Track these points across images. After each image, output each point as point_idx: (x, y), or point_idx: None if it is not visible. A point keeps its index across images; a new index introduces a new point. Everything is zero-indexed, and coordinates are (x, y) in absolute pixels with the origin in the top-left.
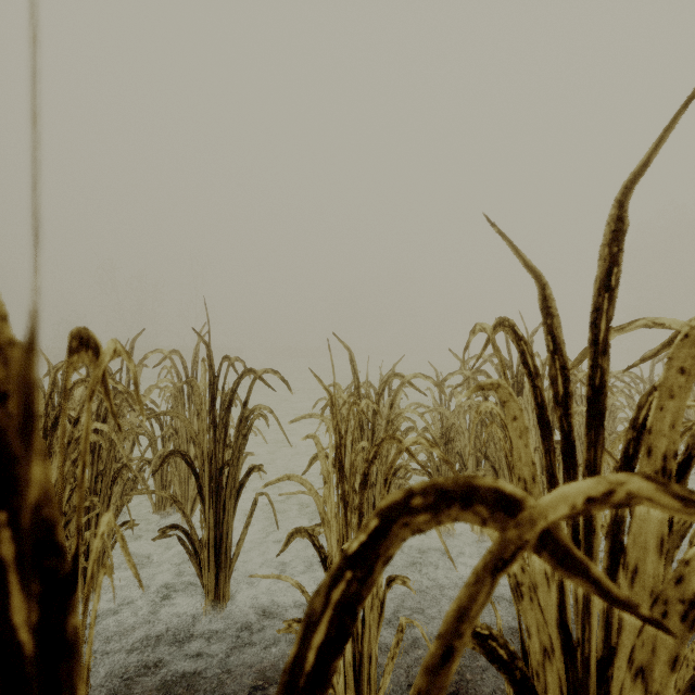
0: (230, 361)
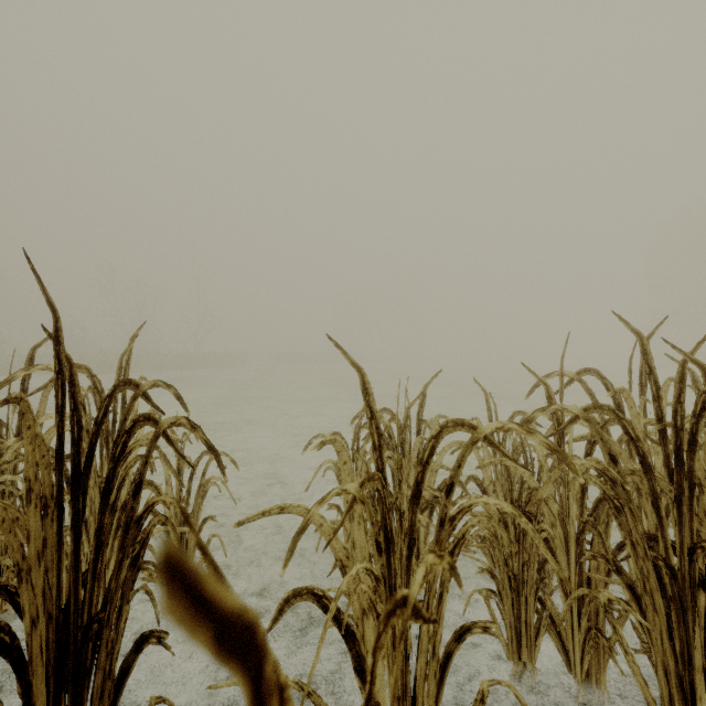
0: (139, 388)
